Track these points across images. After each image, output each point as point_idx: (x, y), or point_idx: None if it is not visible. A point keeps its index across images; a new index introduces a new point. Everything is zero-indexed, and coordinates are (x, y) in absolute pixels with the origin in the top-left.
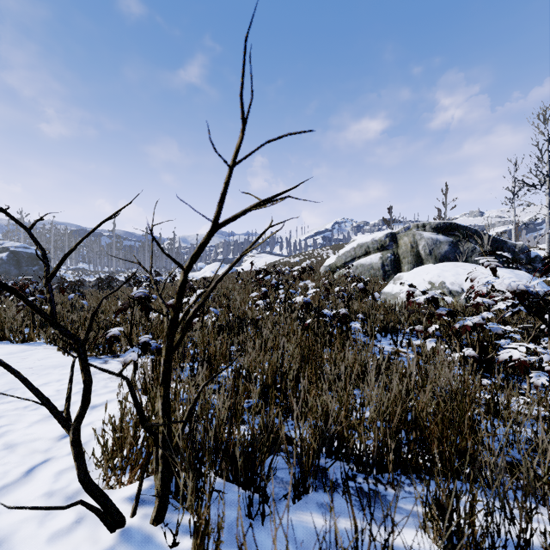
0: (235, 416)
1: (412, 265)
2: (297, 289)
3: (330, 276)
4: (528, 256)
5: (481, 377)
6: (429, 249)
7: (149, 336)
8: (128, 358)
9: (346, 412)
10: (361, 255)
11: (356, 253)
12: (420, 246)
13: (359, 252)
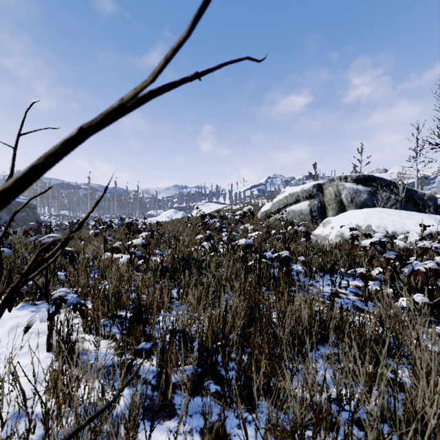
0: (154, 423)
1: (336, 211)
2: (238, 231)
3: (266, 220)
4: (435, 203)
5: (429, 323)
6: (350, 197)
7: (66, 289)
8: (34, 319)
9: (327, 434)
10: (292, 203)
11: (288, 201)
12: (343, 194)
13: (290, 200)
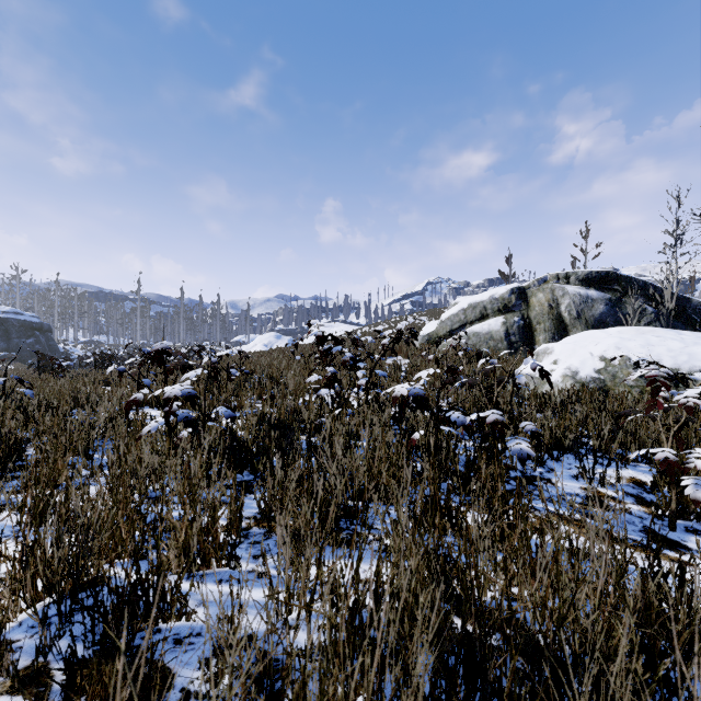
0: None
1: (552, 333)
2: (384, 368)
3: (430, 350)
4: None
5: None
6: (576, 310)
7: None
8: None
9: None
10: (474, 320)
11: (467, 316)
12: (563, 305)
13: (472, 315)
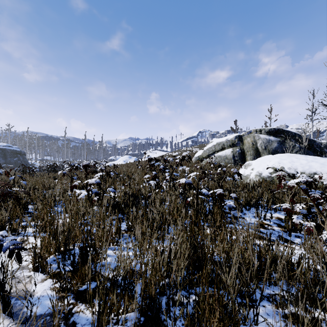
0: None
1: (253, 156)
2: (178, 172)
3: (199, 163)
4: None
5: None
6: (264, 146)
7: (3, 233)
8: None
9: None
10: (219, 150)
11: (215, 148)
12: (258, 143)
13: (218, 148)
